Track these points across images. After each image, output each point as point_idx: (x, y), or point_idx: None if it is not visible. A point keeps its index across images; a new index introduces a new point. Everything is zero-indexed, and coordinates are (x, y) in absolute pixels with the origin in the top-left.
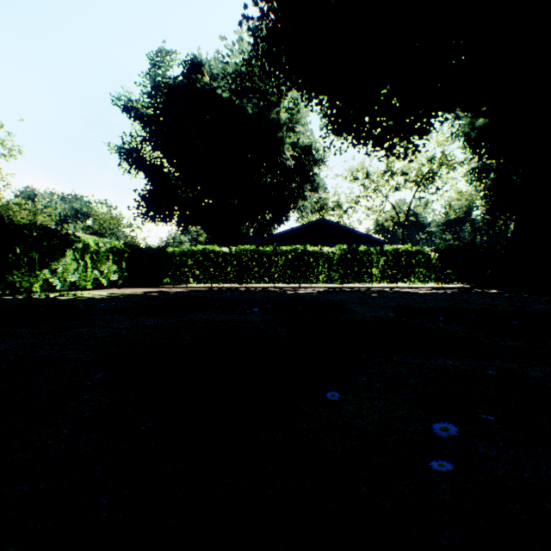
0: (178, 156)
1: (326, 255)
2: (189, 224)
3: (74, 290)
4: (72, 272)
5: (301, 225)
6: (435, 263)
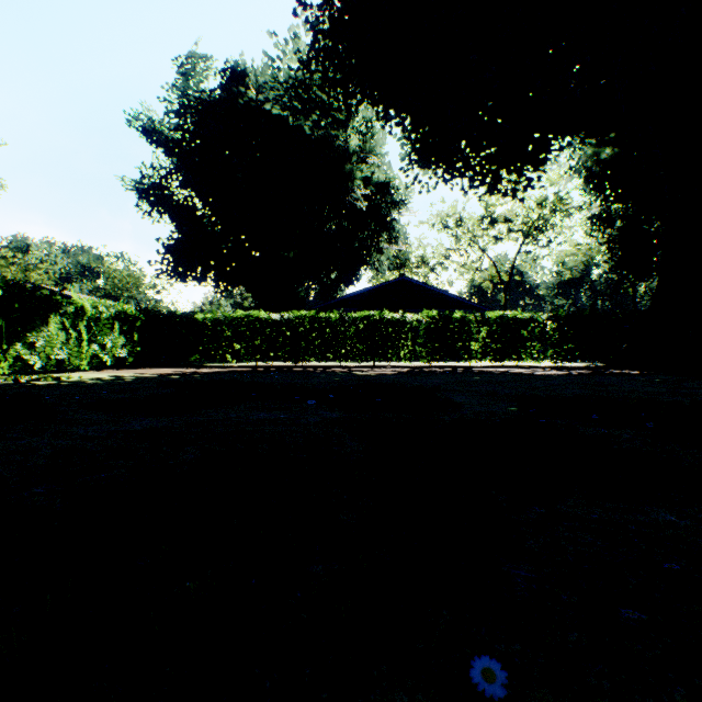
0: (215, 194)
1: (410, 324)
2: (230, 283)
3: (64, 371)
4: (59, 346)
5: (376, 286)
6: (552, 335)
